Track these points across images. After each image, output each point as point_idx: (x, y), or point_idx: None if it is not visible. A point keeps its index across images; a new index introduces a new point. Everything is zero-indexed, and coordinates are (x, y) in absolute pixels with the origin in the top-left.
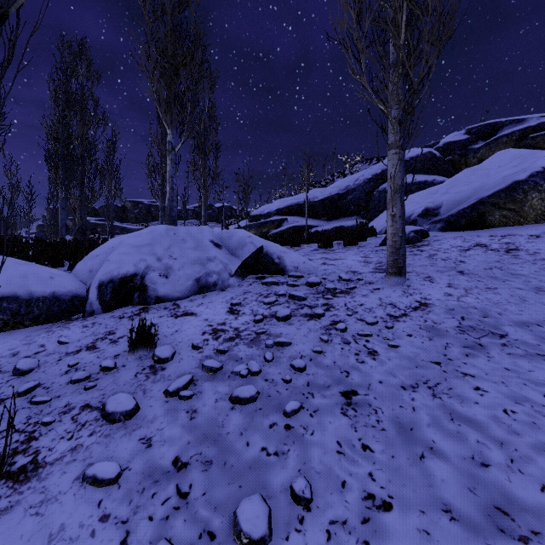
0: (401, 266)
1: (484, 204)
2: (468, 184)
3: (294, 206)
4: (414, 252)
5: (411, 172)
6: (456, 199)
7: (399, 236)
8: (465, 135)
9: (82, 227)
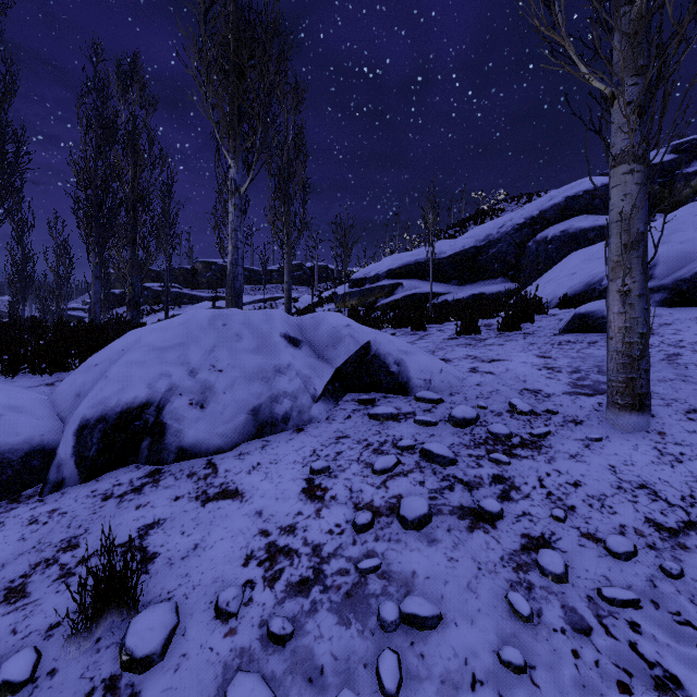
0: (643, 392)
1: None
2: None
3: (411, 265)
4: None
5: (586, 212)
6: (683, 252)
7: (639, 333)
8: (669, 155)
9: (133, 299)
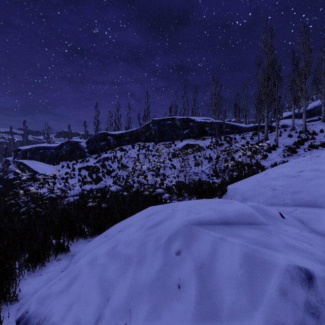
0: (324, 121)
1: None
2: None
3: (291, 115)
4: None
5: None
6: None
7: (323, 117)
8: None
9: None
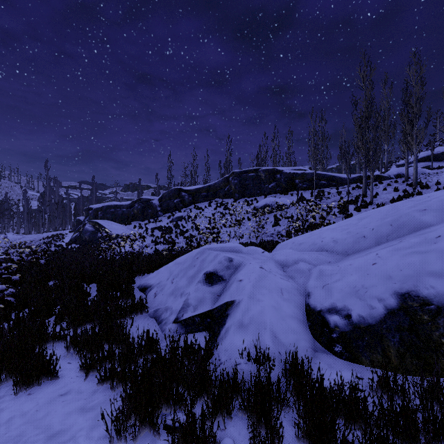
0: None
1: None
2: None
3: (425, 157)
4: None
5: None
6: None
7: None
8: None
9: None
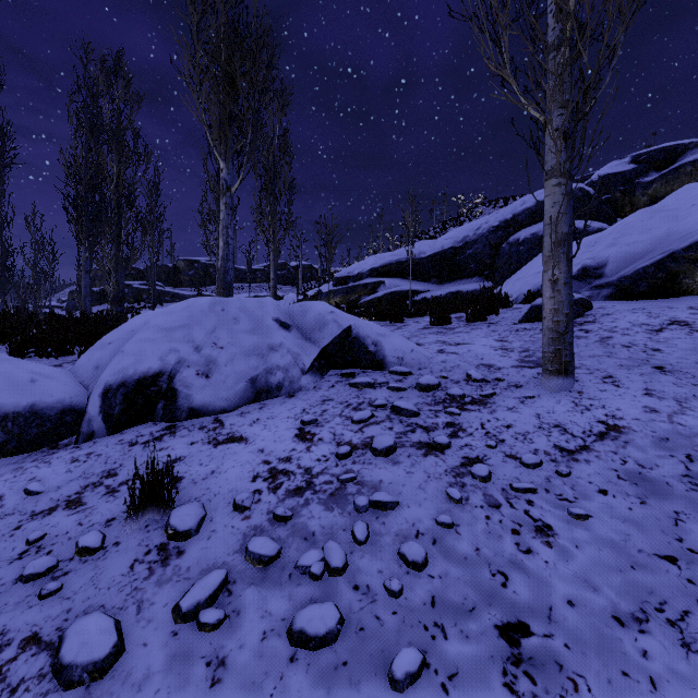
0: (567, 360)
1: (678, 261)
2: (647, 231)
3: (393, 265)
4: (575, 333)
5: None
6: (628, 254)
7: (564, 313)
8: (630, 165)
9: (118, 295)
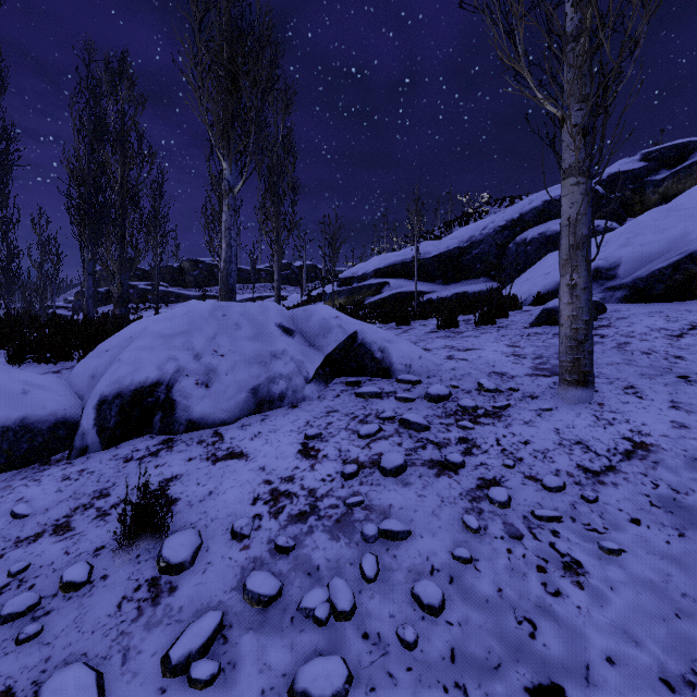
0: (587, 370)
1: (696, 262)
2: (661, 231)
3: (398, 265)
4: None
5: None
6: (642, 254)
7: (584, 320)
8: (640, 163)
9: (122, 296)
